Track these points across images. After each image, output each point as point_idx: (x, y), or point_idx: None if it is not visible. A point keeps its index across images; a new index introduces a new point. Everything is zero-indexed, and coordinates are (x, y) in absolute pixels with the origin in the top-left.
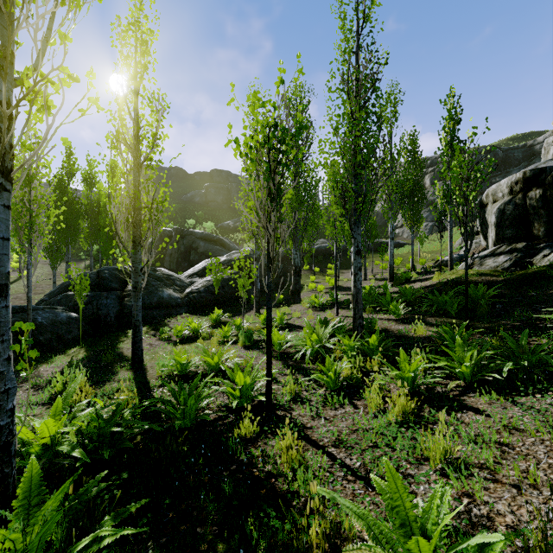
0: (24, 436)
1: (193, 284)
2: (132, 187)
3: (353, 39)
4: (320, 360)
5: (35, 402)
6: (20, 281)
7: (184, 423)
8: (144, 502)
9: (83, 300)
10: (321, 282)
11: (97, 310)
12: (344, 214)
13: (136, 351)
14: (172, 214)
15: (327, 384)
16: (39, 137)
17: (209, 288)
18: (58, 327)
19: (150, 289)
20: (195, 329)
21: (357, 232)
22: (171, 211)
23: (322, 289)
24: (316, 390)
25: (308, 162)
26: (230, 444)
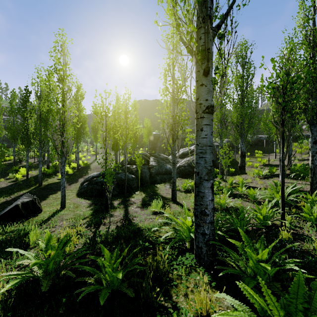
0: (187, 223)
1: (178, 162)
2: (173, 114)
3: (307, 10)
4: (293, 206)
5: (147, 213)
6: (96, 160)
7: (242, 229)
8: (285, 255)
9: (140, 169)
10: (254, 161)
11: (141, 174)
12: (303, 119)
13: (174, 194)
14: (156, 125)
15: (310, 219)
16: (130, 94)
17: (190, 164)
18: (129, 181)
19: (160, 164)
20: (192, 186)
21: (314, 130)
22: (155, 123)
23: (257, 165)
24: (300, 223)
25: (249, 88)
26: (283, 241)
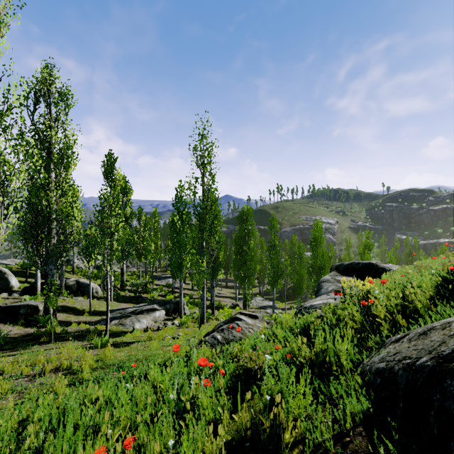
0: None
1: None
2: None
3: None
4: None
5: None
6: None
7: None
8: None
9: None
10: None
11: None
12: None
13: None
14: None
15: None
16: None
17: None
18: None
19: None
20: None
21: None
22: None
23: None
24: None
25: None
26: None
